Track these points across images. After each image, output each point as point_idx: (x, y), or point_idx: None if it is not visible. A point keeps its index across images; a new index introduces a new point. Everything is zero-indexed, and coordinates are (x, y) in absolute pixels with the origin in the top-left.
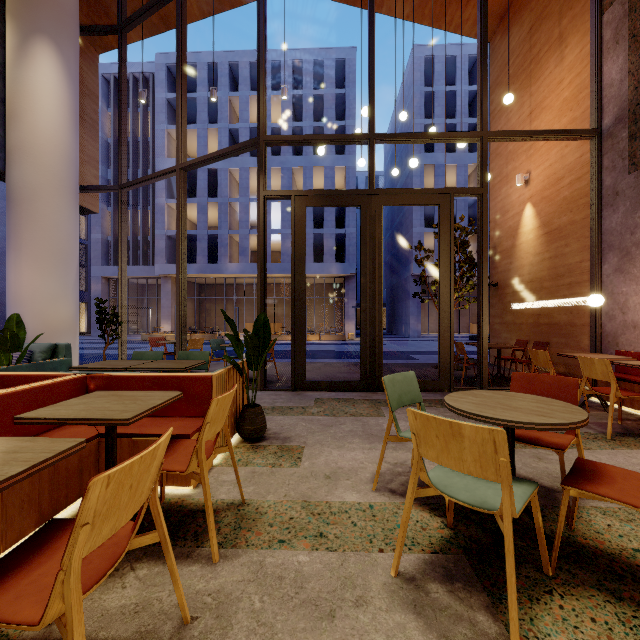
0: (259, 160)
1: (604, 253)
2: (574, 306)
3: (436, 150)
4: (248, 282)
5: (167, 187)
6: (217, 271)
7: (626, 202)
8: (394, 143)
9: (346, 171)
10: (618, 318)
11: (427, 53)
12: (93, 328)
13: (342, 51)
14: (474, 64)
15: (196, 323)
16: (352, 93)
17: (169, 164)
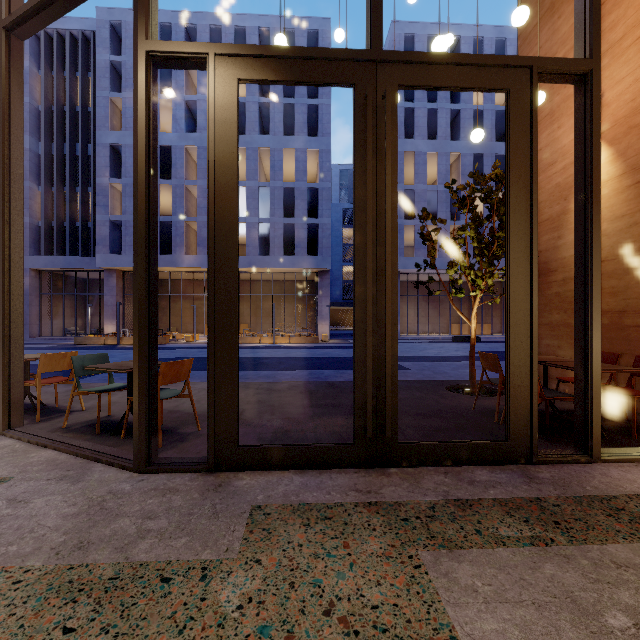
0: None
1: None
2: None
3: (416, 136)
4: None
5: (111, 165)
6: (171, 264)
7: None
8: None
9: (319, 155)
10: None
11: (407, 30)
12: None
13: (315, 21)
14: (455, 47)
15: None
16: None
17: (113, 138)
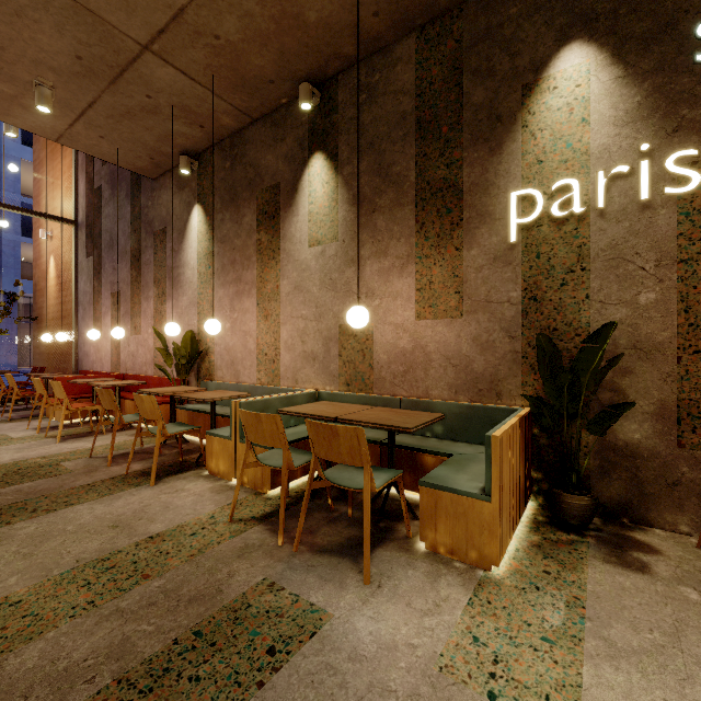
0: None
1: (79, 306)
2: (70, 340)
3: None
4: None
5: None
6: None
7: (85, 276)
8: None
9: None
10: (83, 349)
11: None
12: None
13: None
14: None
15: None
16: None
17: None
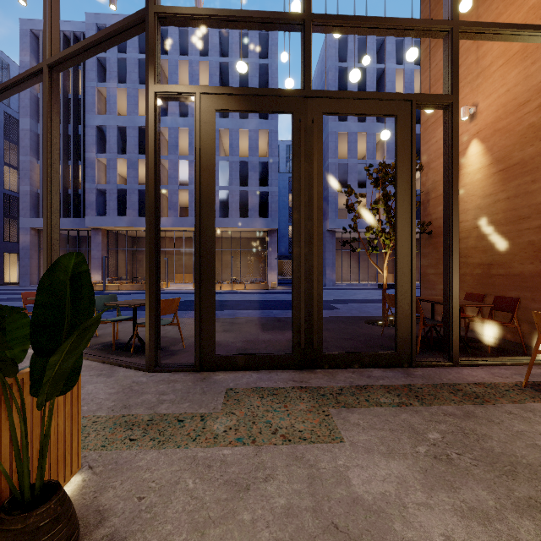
0: (147, 40)
1: None
2: None
3: (349, 119)
4: (179, 235)
5: (98, 143)
6: None
7: None
8: (337, 32)
9: (269, 134)
10: None
11: None
12: (21, 278)
13: None
14: (381, 46)
15: (129, 273)
16: (274, 64)
17: (99, 120)
